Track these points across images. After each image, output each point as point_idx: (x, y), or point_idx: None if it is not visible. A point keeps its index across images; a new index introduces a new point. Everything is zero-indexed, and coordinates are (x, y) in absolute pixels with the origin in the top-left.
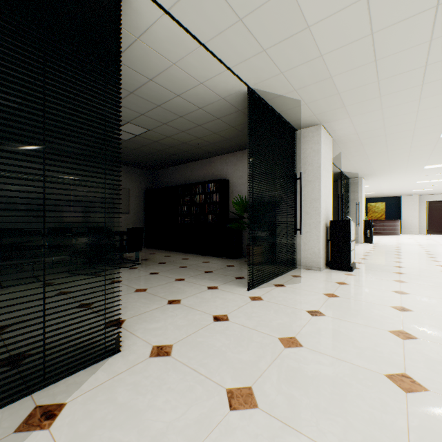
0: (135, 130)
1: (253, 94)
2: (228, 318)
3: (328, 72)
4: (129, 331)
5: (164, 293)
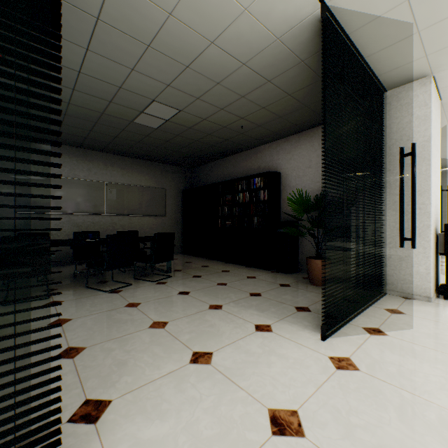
0: (163, 113)
1: (328, 21)
2: (301, 426)
3: None
4: (102, 447)
5: (189, 333)
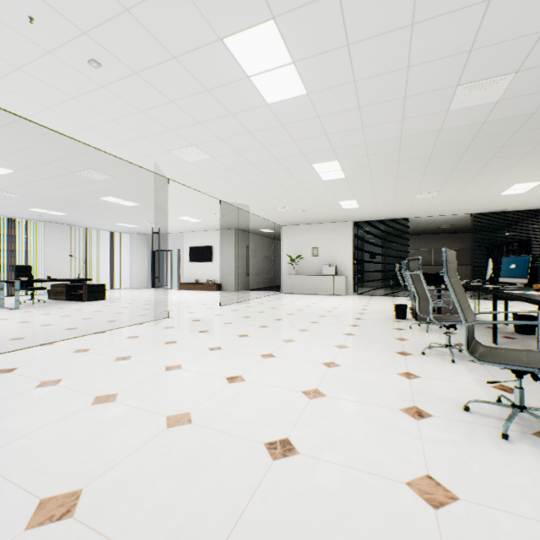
0: (448, 226)
1: (476, 214)
2: None
3: (495, 206)
4: None
5: None
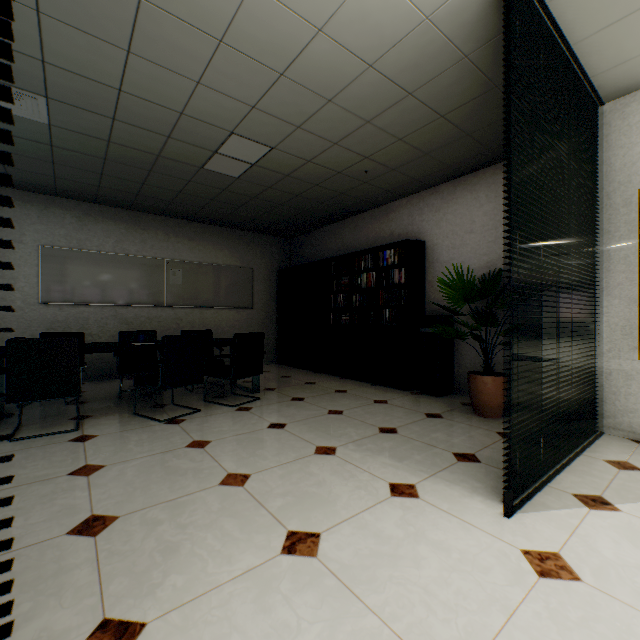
0: (247, 153)
1: None
2: None
3: None
4: None
5: (282, 497)
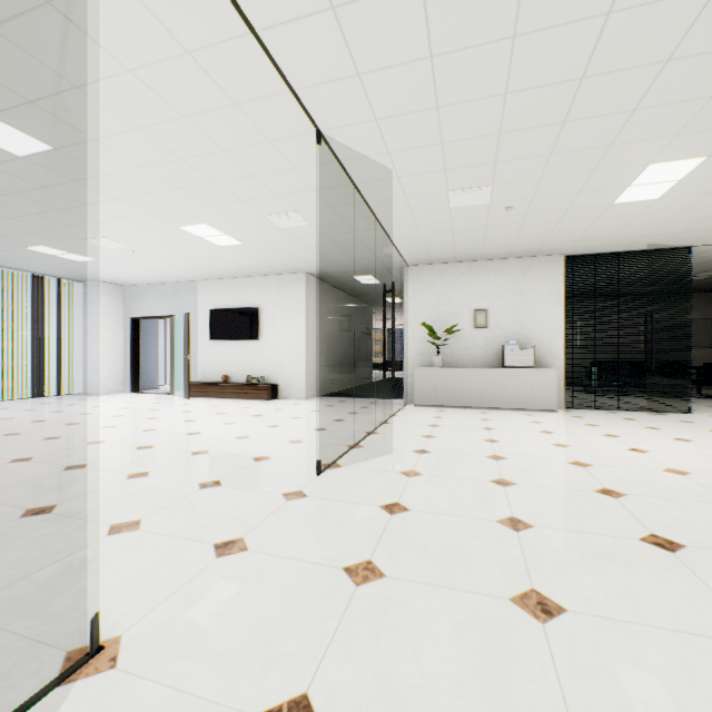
0: (711, 274)
1: None
2: None
3: None
4: (696, 412)
5: None
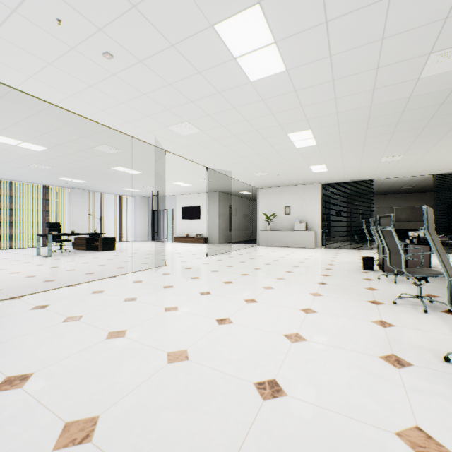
0: (410, 186)
1: (439, 175)
2: None
3: None
4: None
5: None
